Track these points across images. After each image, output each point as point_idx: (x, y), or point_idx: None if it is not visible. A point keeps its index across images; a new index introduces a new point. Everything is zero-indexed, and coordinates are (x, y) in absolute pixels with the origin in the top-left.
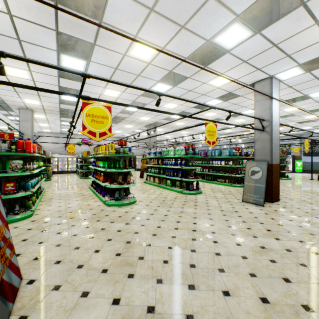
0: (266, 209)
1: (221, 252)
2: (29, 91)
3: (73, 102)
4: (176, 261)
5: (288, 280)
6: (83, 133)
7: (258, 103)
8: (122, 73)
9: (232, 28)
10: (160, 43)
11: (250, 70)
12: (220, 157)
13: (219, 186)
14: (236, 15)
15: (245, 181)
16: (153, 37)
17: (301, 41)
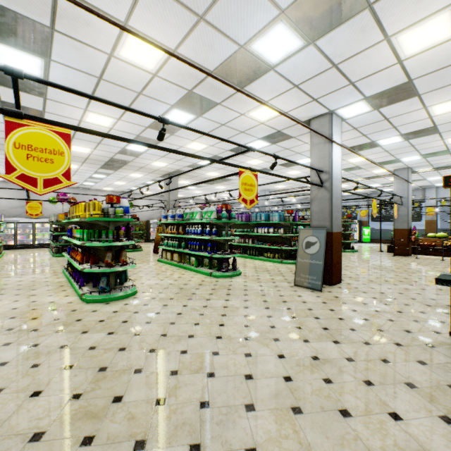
0: (325, 295)
1: (254, 373)
2: None
3: None
4: (178, 398)
5: (348, 412)
6: (8, 178)
7: (316, 148)
8: (111, 86)
9: (276, 31)
10: (168, 42)
11: (304, 100)
12: (267, 223)
13: (265, 263)
14: (280, 10)
15: (298, 256)
16: (155, 29)
17: (367, 63)
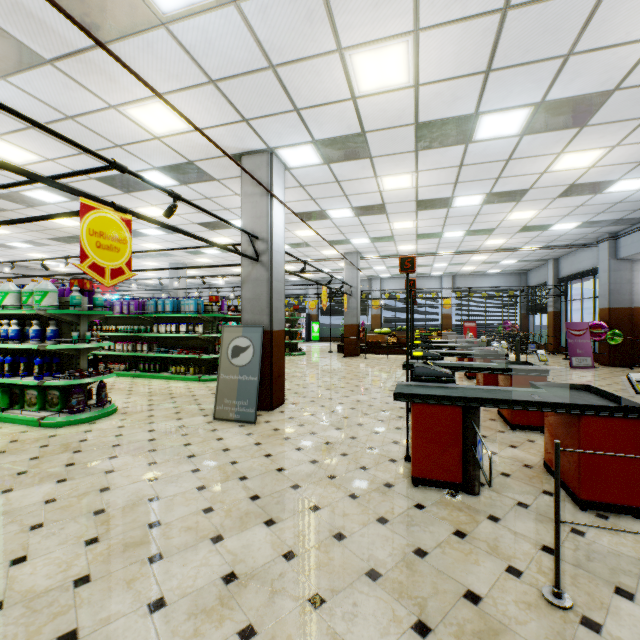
0: (261, 429)
1: None
2: None
3: None
4: None
5: None
6: None
7: (249, 200)
8: None
9: None
10: None
11: (230, 116)
12: (177, 316)
13: (172, 383)
14: None
15: (221, 371)
16: None
17: (316, 84)
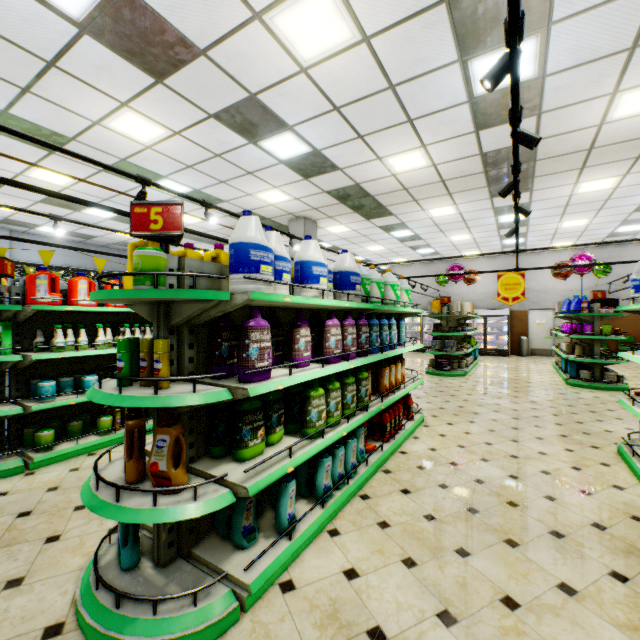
0: None
1: None
2: (227, 170)
3: (316, 161)
4: None
5: None
6: None
7: None
8: None
9: None
10: None
11: None
12: None
13: None
14: None
15: None
16: None
17: None
